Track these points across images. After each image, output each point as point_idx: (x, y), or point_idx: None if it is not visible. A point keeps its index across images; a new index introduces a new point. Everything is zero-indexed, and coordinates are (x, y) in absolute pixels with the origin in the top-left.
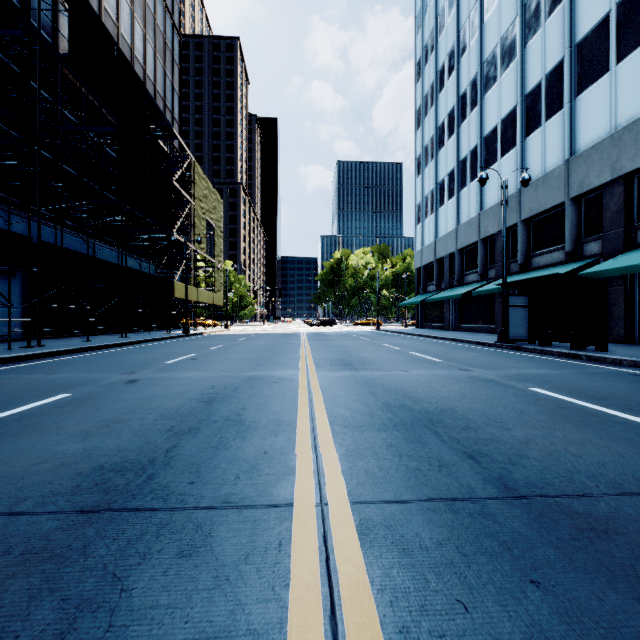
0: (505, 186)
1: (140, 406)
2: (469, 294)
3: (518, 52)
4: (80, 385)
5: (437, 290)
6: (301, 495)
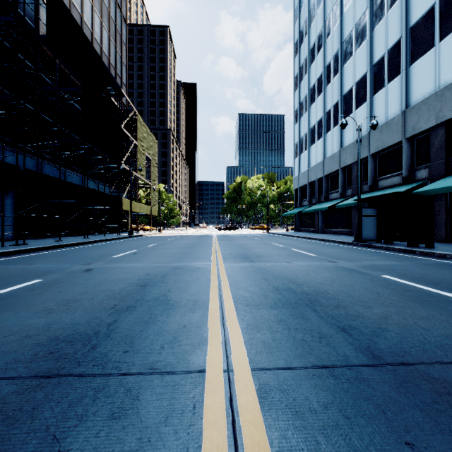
0: (359, 129)
1: (92, 289)
2: (332, 207)
3: (368, 34)
4: (50, 273)
5: (309, 204)
6: (212, 362)
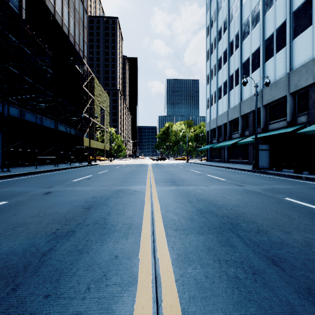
0: (256, 86)
1: (43, 211)
2: (234, 144)
3: (261, 18)
4: (16, 195)
5: (217, 142)
6: None
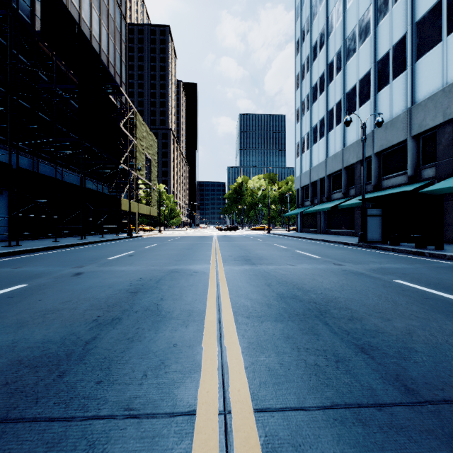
0: (364, 126)
1: (77, 296)
2: (335, 207)
3: (372, 30)
4: (36, 277)
5: (311, 205)
6: (204, 399)
